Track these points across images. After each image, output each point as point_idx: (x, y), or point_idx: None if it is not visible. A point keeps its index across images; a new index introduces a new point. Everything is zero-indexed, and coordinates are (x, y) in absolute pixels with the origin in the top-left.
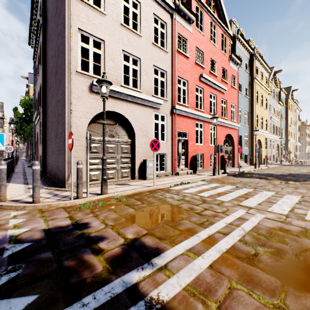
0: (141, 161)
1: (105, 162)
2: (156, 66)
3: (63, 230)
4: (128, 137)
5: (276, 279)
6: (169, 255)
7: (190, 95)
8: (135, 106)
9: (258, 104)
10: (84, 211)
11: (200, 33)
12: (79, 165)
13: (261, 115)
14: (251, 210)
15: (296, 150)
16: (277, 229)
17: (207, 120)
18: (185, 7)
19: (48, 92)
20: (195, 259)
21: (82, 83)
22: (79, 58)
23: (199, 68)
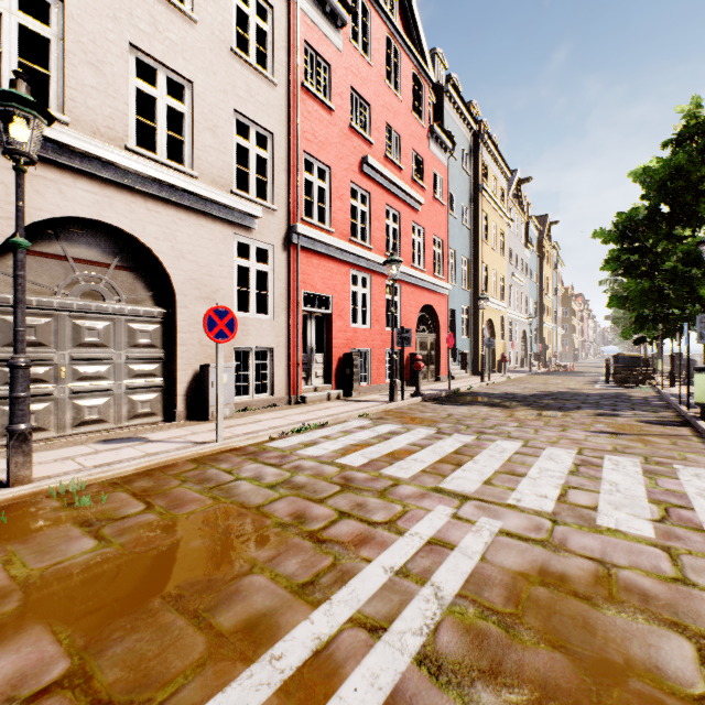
0: (196, 368)
1: (22, 374)
2: (244, 114)
3: None
4: (153, 300)
5: None
6: None
7: (337, 205)
8: (177, 213)
9: (489, 243)
10: None
11: (363, 57)
12: None
13: (494, 267)
14: (467, 506)
15: (556, 343)
16: (535, 576)
17: (379, 270)
18: None
19: None
20: None
21: None
22: None
23: (361, 142)
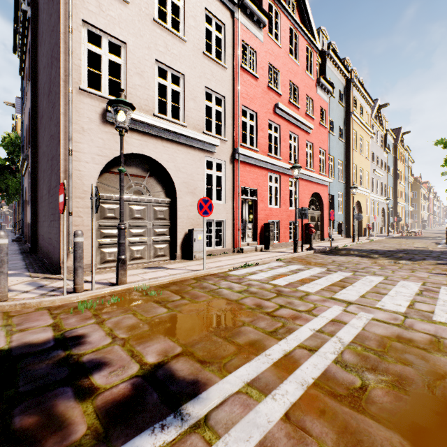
0: (186, 231)
1: (123, 232)
2: (209, 88)
3: (34, 351)
4: (165, 194)
5: (402, 439)
6: (215, 396)
7: (260, 134)
8: (177, 147)
9: (357, 150)
10: (81, 314)
11: (275, 43)
12: (77, 238)
13: (361, 166)
14: (351, 306)
15: (408, 216)
16: (394, 338)
17: (285, 172)
18: (252, 1)
19: (39, 123)
20: (260, 403)
21: (89, 107)
22: (85, 68)
23: (274, 95)
